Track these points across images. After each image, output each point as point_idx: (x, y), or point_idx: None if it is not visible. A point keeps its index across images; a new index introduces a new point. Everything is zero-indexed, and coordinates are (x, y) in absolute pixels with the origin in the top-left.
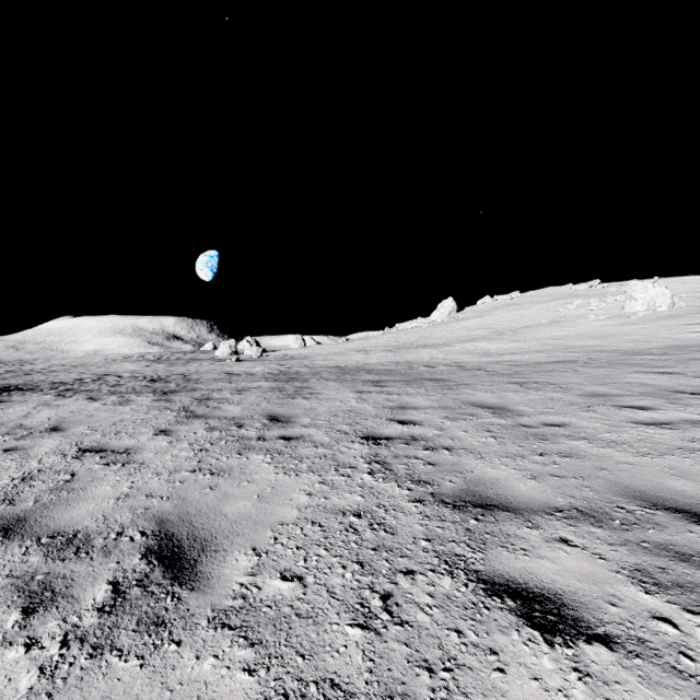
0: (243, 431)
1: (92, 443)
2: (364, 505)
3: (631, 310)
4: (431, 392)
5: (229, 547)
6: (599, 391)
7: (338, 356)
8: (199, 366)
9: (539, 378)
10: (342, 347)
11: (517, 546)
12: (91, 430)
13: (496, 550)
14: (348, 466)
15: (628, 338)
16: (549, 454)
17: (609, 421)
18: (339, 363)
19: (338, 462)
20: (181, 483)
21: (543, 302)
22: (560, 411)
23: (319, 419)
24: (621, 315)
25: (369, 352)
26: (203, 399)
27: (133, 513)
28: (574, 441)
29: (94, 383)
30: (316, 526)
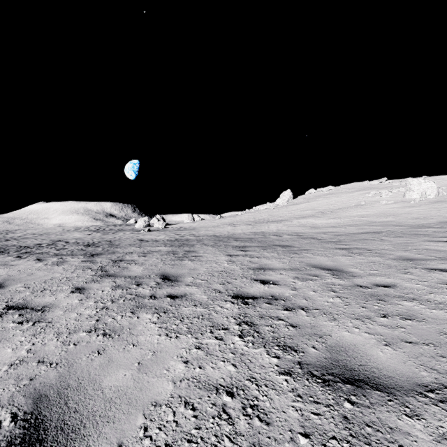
0: (140, 289)
1: (19, 300)
2: (237, 378)
3: (410, 197)
4: (282, 255)
5: (94, 442)
6: (407, 255)
7: (215, 227)
8: (123, 235)
9: (358, 245)
10: (218, 222)
11: None
12: (25, 287)
13: None
14: (221, 327)
15: (411, 216)
16: (391, 316)
17: (427, 282)
18: (216, 233)
19: (213, 322)
20: (74, 346)
21: (349, 192)
22: (384, 273)
23: (200, 278)
24: (403, 201)
25: (235, 225)
26: (117, 261)
27: (17, 385)
28: (407, 302)
29: (47, 247)
30: (189, 409)
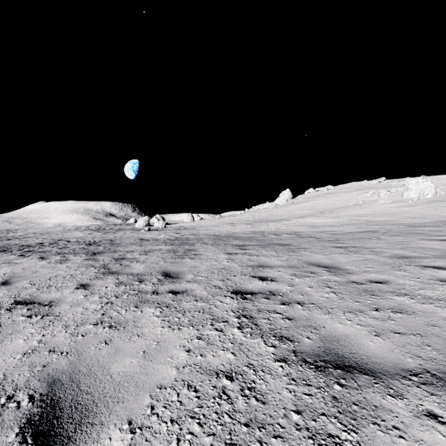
0: (142, 286)
1: (26, 296)
2: (235, 365)
3: (408, 197)
4: (280, 254)
5: (106, 419)
6: (402, 253)
7: (215, 227)
8: (123, 234)
9: (355, 244)
10: (218, 221)
11: (389, 423)
12: (30, 284)
13: (368, 429)
14: (221, 320)
15: (409, 215)
16: (383, 309)
17: (419, 279)
18: (215, 232)
19: (213, 315)
20: (82, 337)
21: (348, 192)
22: (379, 270)
23: (200, 275)
24: (401, 200)
25: (235, 225)
26: (119, 259)
27: (31, 371)
28: (399, 297)
29: (49, 246)
30: (192, 391)
